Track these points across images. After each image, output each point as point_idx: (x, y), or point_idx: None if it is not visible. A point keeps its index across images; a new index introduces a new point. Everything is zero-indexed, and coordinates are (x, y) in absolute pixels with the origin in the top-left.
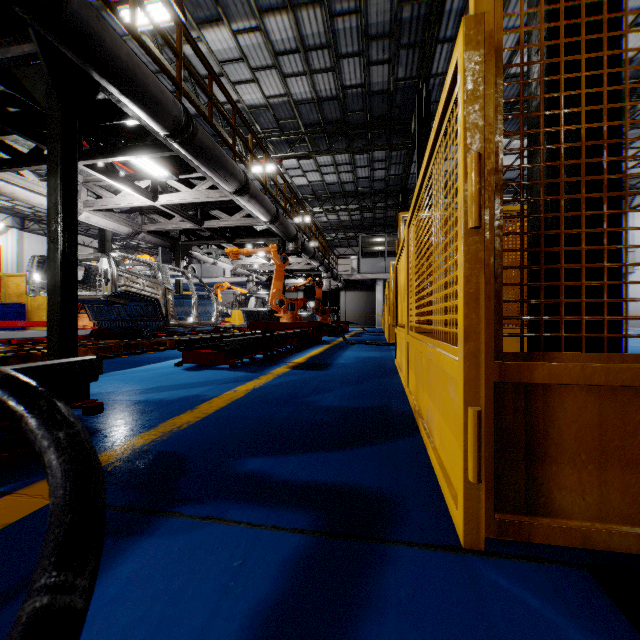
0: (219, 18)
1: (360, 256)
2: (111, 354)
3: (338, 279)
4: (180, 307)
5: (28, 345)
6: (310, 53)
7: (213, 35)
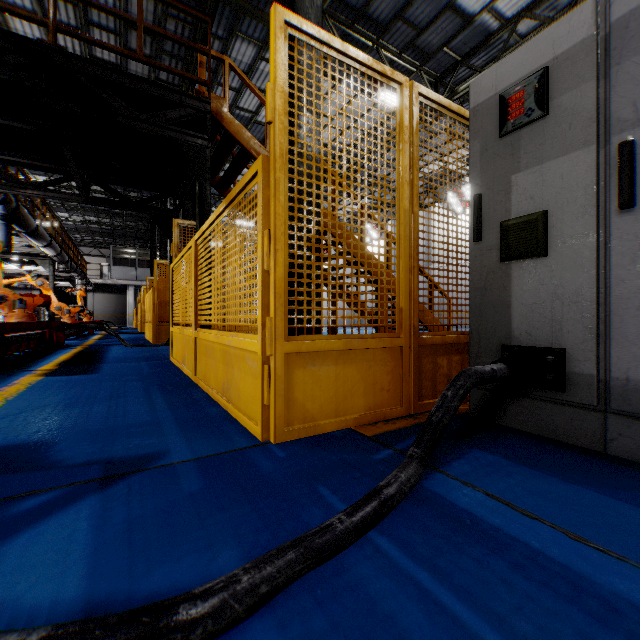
0: None
1: (111, 264)
2: None
3: (90, 284)
4: None
5: None
6: None
7: None
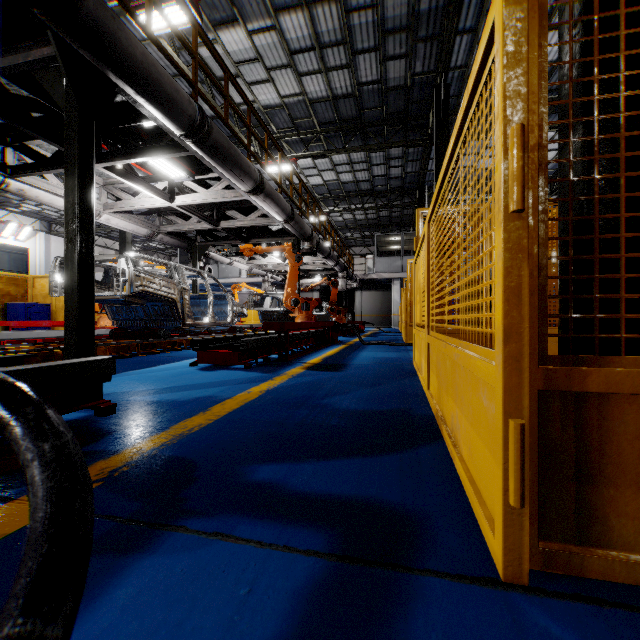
0: (235, 19)
1: (376, 255)
2: (129, 353)
3: (354, 279)
4: (196, 307)
5: (50, 344)
6: (325, 50)
7: (229, 36)
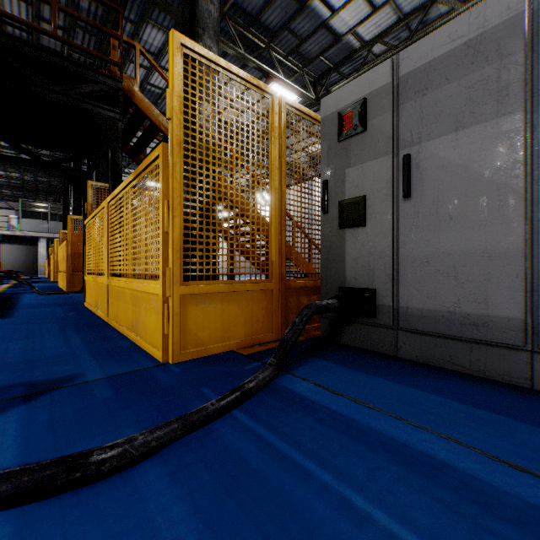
0: None
1: (22, 216)
2: None
3: None
4: None
5: None
6: None
7: None
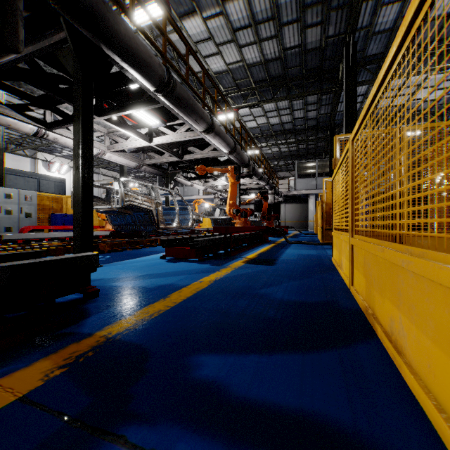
0: (194, 10)
1: (296, 177)
2: (121, 248)
3: (279, 195)
4: (168, 216)
5: (71, 241)
6: (259, 26)
7: (190, 24)
